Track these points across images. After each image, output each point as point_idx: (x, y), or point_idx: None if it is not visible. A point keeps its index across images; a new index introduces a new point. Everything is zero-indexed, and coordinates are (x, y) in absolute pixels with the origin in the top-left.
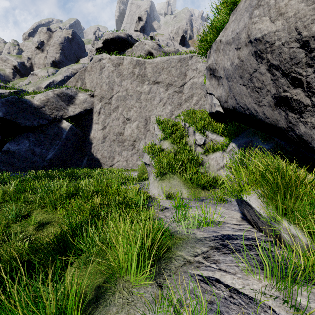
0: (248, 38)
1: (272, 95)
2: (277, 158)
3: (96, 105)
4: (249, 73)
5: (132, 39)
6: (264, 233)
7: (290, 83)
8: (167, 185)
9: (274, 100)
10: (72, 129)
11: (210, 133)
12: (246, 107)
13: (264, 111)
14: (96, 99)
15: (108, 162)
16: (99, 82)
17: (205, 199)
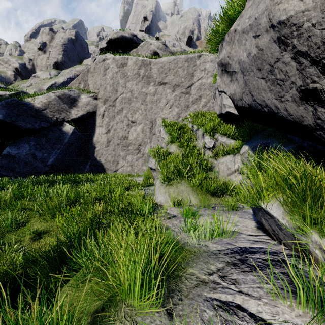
0: (270, 22)
1: (298, 88)
2: (299, 161)
3: (99, 107)
4: (270, 63)
5: (137, 38)
6: (285, 245)
7: (321, 72)
8: (174, 191)
9: (299, 94)
10: (75, 133)
11: (220, 135)
12: (264, 104)
13: (287, 107)
14: (100, 101)
15: (112, 167)
16: (102, 83)
17: (215, 206)
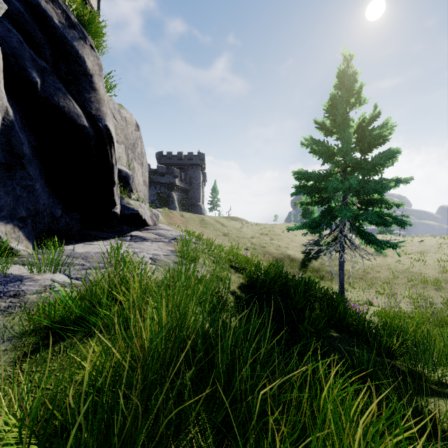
0: None
1: None
2: None
3: None
4: None
5: None
6: None
7: None
8: None
9: None
10: None
11: None
12: None
13: None
14: None
15: None
16: None
17: None
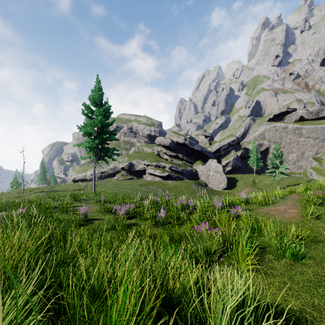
0: None
1: None
2: None
3: (271, 145)
4: None
5: (289, 109)
6: None
7: None
8: (319, 177)
9: None
10: (261, 157)
11: None
12: None
13: None
14: (271, 143)
15: None
16: (273, 136)
17: None
